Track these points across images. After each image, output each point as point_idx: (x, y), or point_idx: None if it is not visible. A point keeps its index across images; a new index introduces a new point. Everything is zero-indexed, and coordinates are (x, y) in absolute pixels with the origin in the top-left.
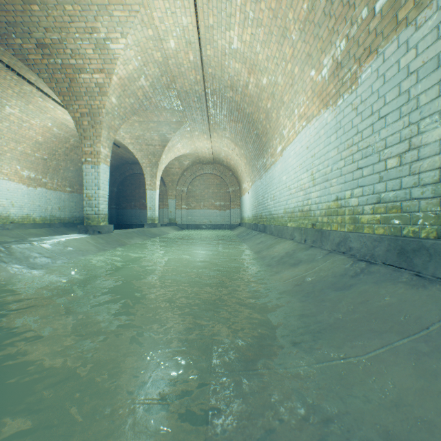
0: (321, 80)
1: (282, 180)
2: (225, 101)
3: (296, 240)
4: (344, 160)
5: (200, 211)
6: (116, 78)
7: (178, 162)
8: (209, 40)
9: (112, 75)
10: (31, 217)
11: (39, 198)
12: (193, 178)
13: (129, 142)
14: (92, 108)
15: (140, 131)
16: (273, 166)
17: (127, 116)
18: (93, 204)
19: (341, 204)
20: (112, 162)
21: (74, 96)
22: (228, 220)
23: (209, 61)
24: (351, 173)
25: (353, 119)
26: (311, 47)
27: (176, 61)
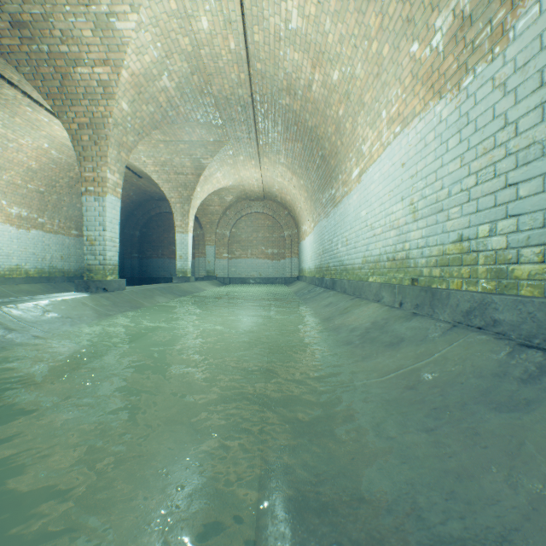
0: (430, 54)
1: (361, 217)
2: (280, 111)
3: (385, 303)
4: (475, 175)
5: (247, 261)
6: (127, 74)
7: (219, 197)
8: (257, 18)
9: (121, 69)
10: (22, 269)
11: (34, 244)
12: (237, 219)
13: (153, 169)
14: (94, 117)
15: (167, 154)
16: (347, 198)
17: (145, 131)
18: (96, 251)
19: (469, 248)
20: (133, 197)
21: (68, 99)
22: (283, 273)
23: (257, 51)
24: (490, 196)
25: (496, 104)
26: (414, 5)
27: (211, 51)
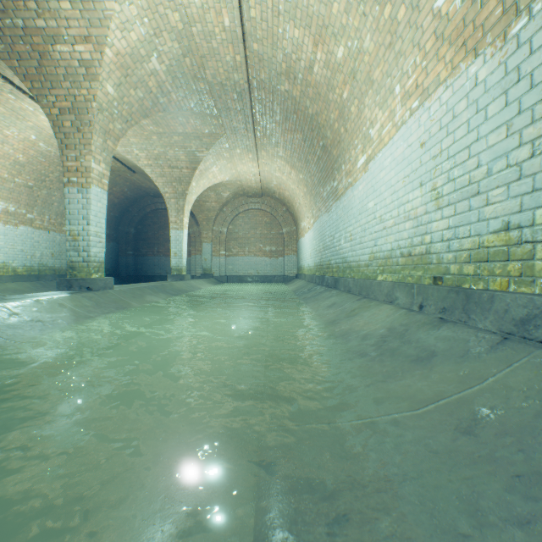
0: (462, 5)
1: (368, 209)
2: (278, 99)
3: (400, 305)
4: (531, 145)
5: (245, 258)
6: (112, 53)
7: (215, 193)
8: None
9: (104, 46)
10: (9, 266)
11: (22, 241)
12: (235, 216)
13: (146, 163)
14: (77, 101)
15: (161, 147)
16: (351, 189)
17: (134, 118)
18: (80, 247)
19: (520, 238)
20: (127, 193)
21: (47, 81)
22: (281, 271)
23: (253, 30)
24: None
25: None
26: None
27: (204, 28)
